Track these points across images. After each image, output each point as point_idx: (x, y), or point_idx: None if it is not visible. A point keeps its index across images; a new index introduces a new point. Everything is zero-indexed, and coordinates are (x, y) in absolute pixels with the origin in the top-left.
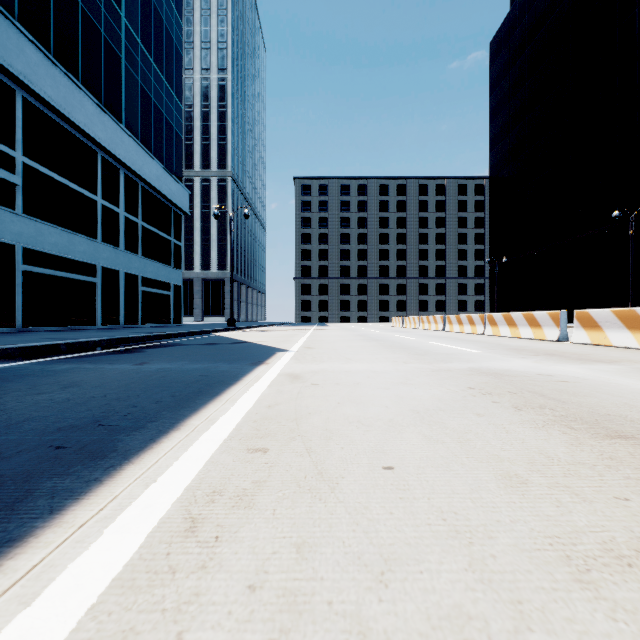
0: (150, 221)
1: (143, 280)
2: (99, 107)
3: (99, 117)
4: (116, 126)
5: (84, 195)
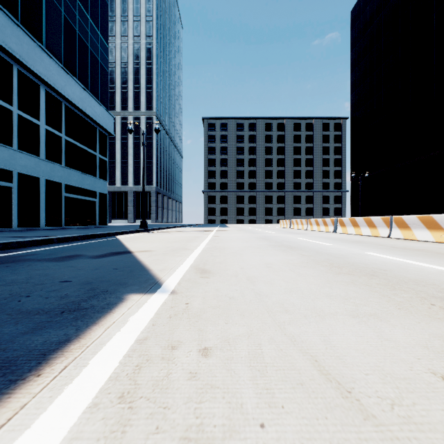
0: (74, 137)
1: (67, 187)
2: (12, 21)
3: (12, 30)
4: (34, 44)
5: None
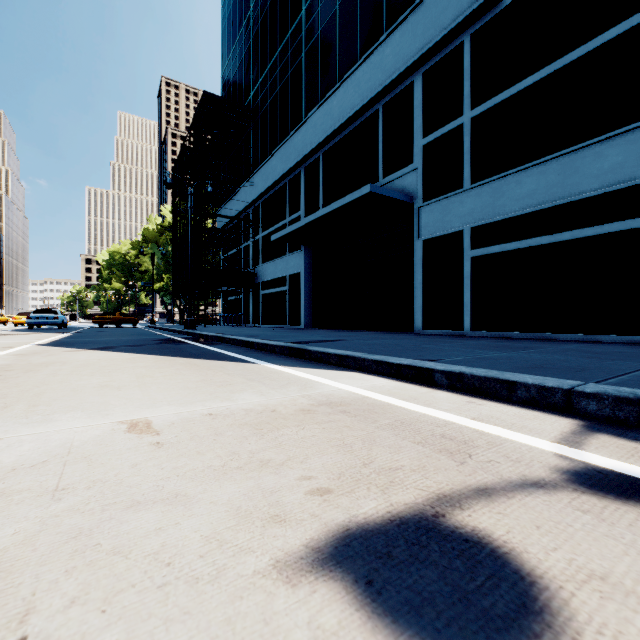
0: None
1: None
2: None
3: None
4: None
5: (614, 40)
